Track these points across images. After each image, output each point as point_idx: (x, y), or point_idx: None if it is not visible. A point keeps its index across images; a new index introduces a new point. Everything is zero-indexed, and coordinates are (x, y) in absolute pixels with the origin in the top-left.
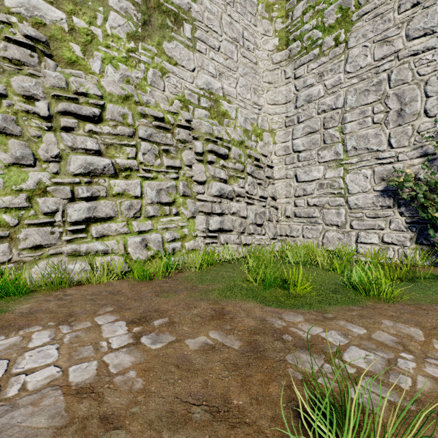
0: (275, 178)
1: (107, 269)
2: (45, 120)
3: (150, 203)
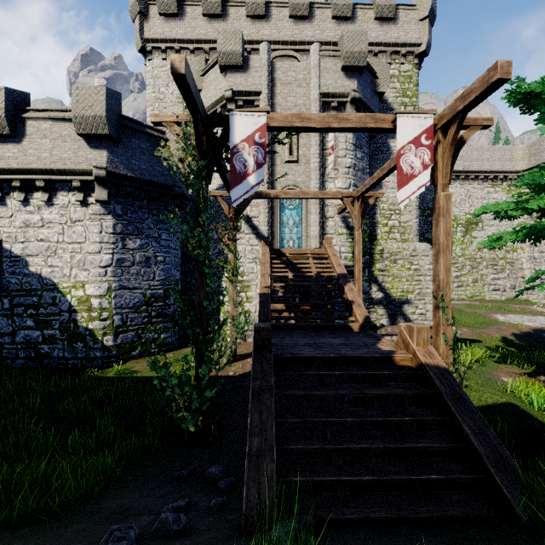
0: (524, 269)
1: (462, 298)
2: None
3: (470, 283)
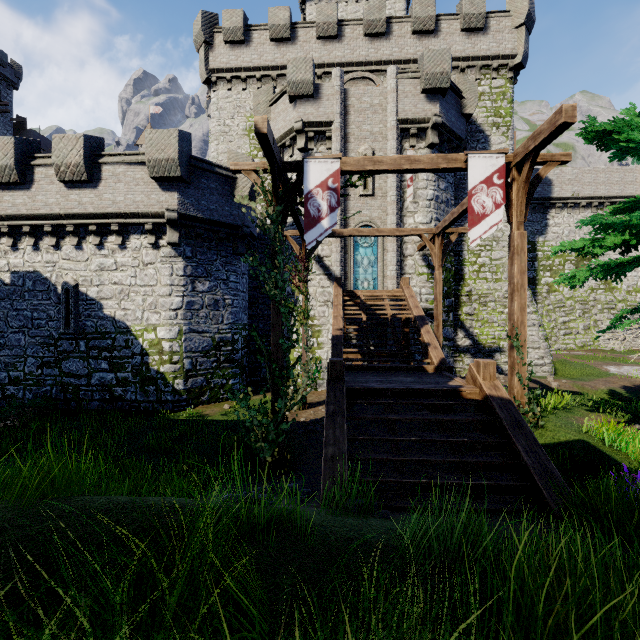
0: None
1: (570, 348)
2: (551, 310)
3: (581, 330)
